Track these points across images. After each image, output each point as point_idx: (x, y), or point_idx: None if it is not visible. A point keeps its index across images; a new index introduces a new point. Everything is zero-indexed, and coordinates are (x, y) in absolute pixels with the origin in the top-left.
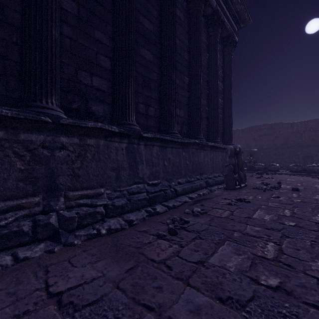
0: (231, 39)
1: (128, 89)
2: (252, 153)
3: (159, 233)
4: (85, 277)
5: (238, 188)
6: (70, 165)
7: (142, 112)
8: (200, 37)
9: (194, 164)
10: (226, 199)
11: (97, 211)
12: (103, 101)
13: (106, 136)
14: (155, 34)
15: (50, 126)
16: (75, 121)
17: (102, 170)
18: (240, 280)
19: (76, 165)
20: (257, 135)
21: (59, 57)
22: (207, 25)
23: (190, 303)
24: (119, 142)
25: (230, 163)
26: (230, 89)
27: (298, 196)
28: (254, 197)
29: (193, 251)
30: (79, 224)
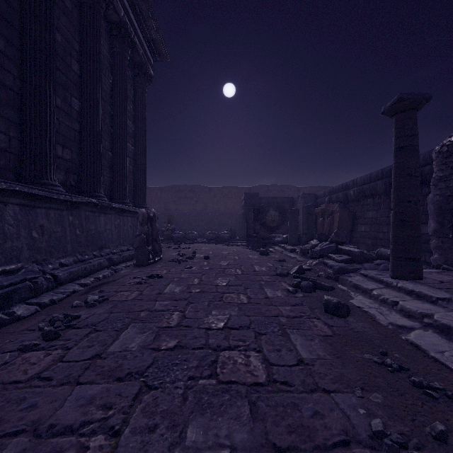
0: (145, 69)
1: None
2: (171, 219)
3: (25, 344)
4: None
5: (151, 262)
6: None
7: None
8: (100, 49)
9: (90, 235)
10: (136, 278)
11: None
12: None
13: None
14: (10, 5)
15: None
16: None
17: None
18: (142, 354)
19: None
20: (178, 197)
21: None
22: (111, 35)
23: (81, 399)
24: None
25: (142, 232)
26: (144, 135)
27: (208, 264)
28: (168, 270)
29: (86, 348)
30: None
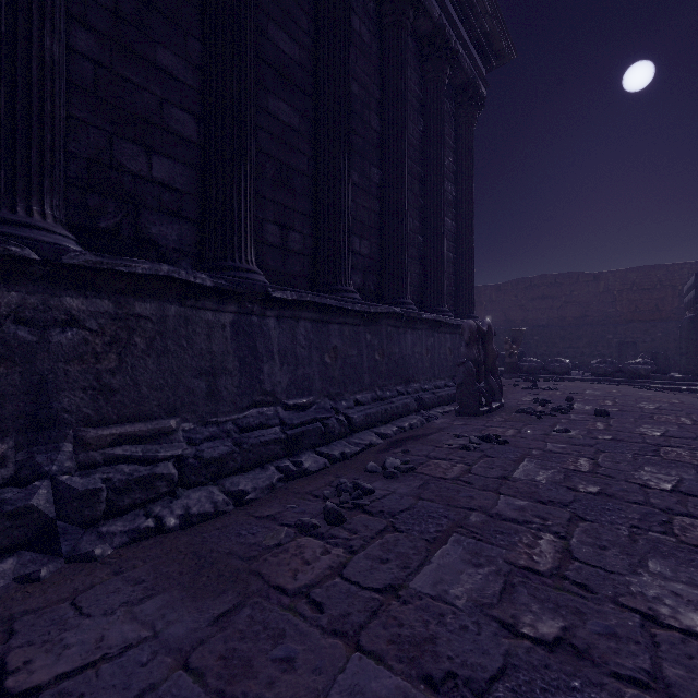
0: (472, 90)
1: (238, 189)
2: (517, 336)
3: (303, 521)
4: (109, 642)
5: (484, 411)
6: (90, 364)
7: (274, 244)
8: (405, 82)
9: (392, 361)
10: (459, 436)
11: (158, 473)
12: (180, 214)
13: (184, 296)
14: (304, 68)
15: (37, 270)
16: (102, 260)
17: (173, 376)
18: (477, 628)
19: (106, 365)
20: (528, 299)
21: (62, 105)
22: (421, 57)
23: (358, 696)
24: (217, 311)
25: (469, 358)
26: (470, 199)
27: (607, 428)
28: (518, 430)
29: (376, 562)
30: (110, 506)
